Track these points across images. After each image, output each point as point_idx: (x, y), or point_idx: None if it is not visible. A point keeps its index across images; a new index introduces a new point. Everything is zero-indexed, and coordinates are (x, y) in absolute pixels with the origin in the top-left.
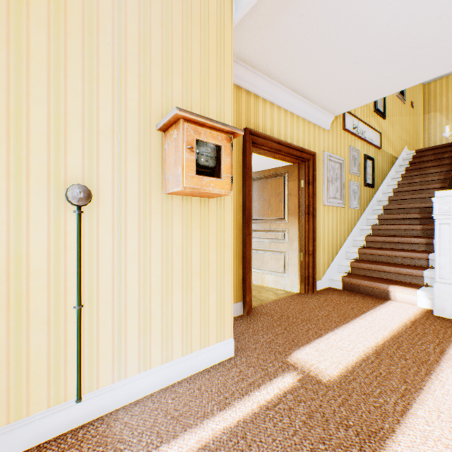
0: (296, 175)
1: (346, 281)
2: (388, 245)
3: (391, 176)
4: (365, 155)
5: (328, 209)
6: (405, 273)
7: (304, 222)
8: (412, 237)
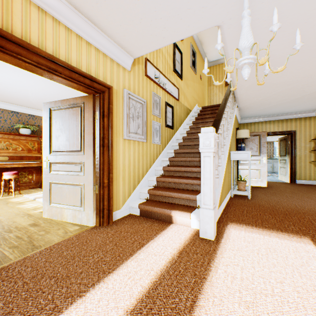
0: (91, 106)
1: (142, 208)
2: (178, 173)
3: (187, 122)
4: (166, 102)
5: (129, 143)
6: (185, 198)
7: (100, 155)
8: (193, 167)
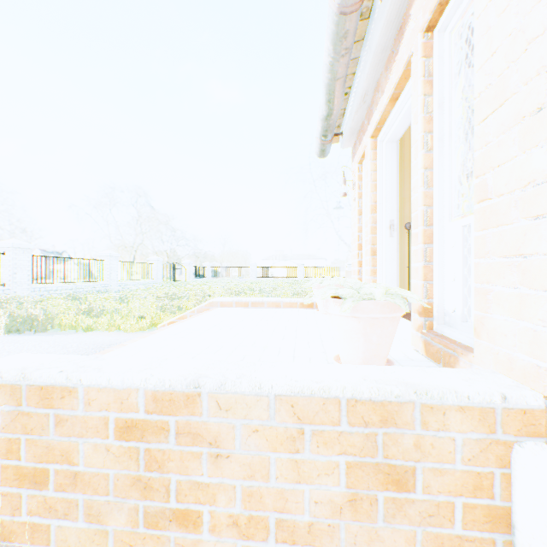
0: None
1: None
2: None
3: None
4: None
5: None
6: None
7: None
8: None
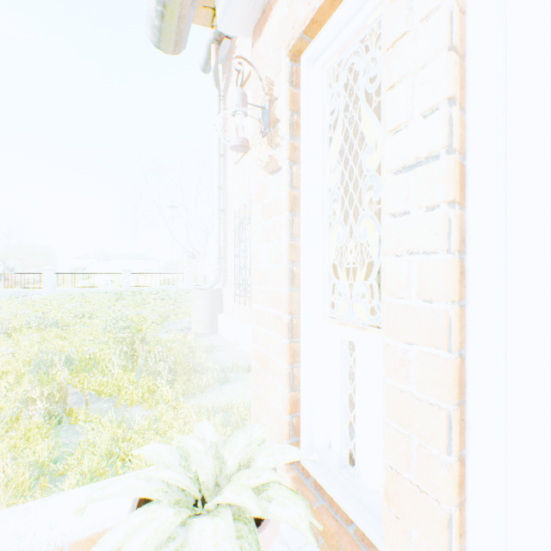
0: None
1: None
2: None
3: None
4: None
5: None
6: None
7: None
8: None
